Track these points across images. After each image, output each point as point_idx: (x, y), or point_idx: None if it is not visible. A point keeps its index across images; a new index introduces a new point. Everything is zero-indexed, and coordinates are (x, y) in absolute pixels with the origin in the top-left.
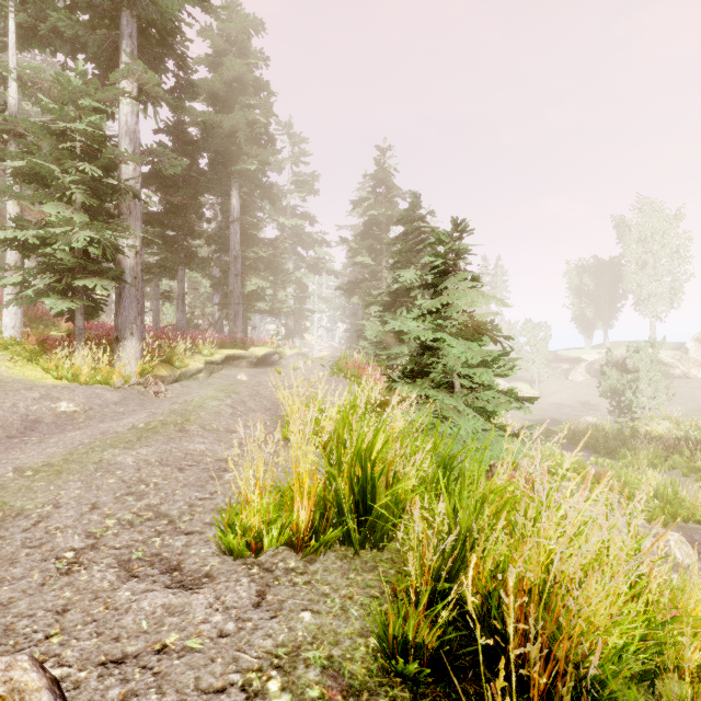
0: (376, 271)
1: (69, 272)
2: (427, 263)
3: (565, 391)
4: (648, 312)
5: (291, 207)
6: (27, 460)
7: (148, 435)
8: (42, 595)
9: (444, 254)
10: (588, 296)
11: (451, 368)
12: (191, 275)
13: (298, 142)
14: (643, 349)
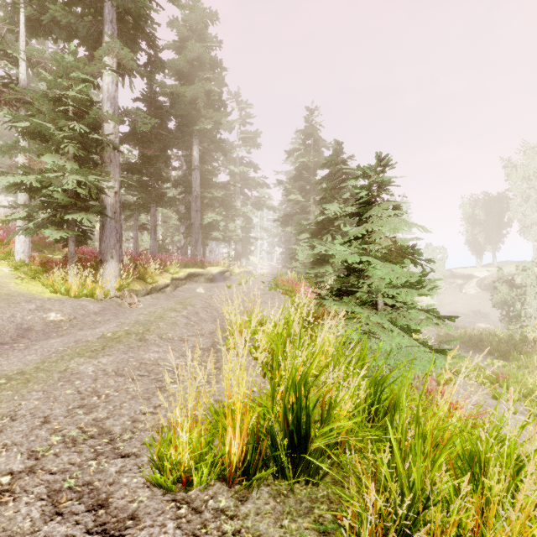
0: (305, 206)
1: (63, 208)
2: (348, 198)
3: (460, 302)
4: (531, 237)
5: (239, 158)
6: (7, 367)
7: (112, 344)
8: None
9: (368, 186)
10: (479, 224)
11: (377, 289)
12: (163, 211)
13: (244, 108)
14: (529, 268)
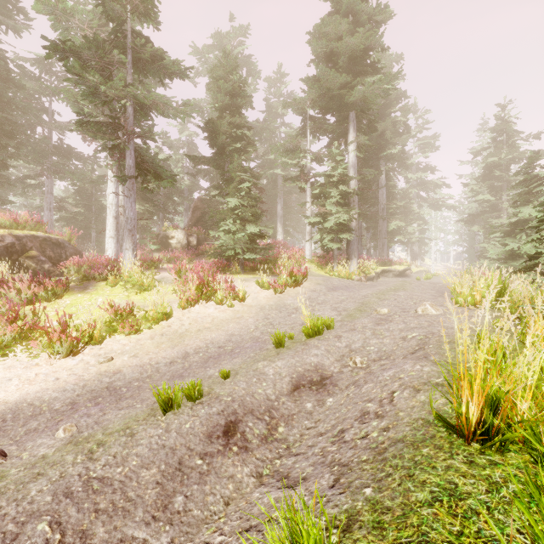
0: (496, 204)
1: (333, 231)
2: None
3: None
4: None
5: (416, 164)
6: (367, 293)
7: (396, 290)
8: (415, 305)
9: (543, 211)
10: None
11: None
12: None
13: (421, 115)
14: None
